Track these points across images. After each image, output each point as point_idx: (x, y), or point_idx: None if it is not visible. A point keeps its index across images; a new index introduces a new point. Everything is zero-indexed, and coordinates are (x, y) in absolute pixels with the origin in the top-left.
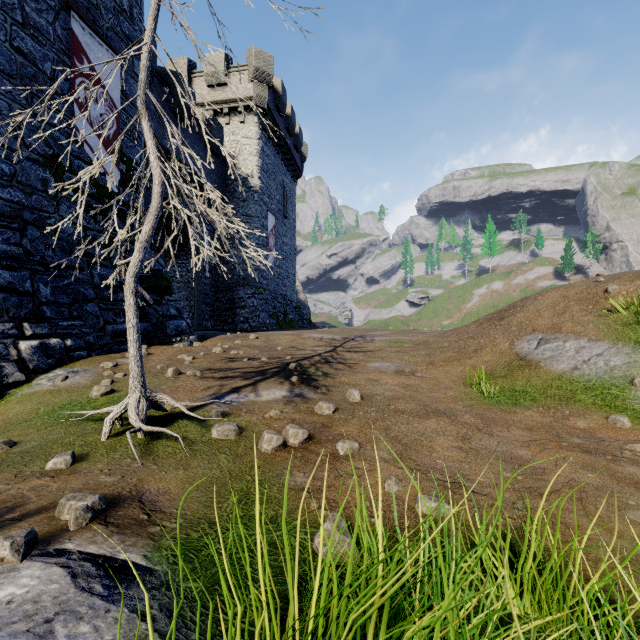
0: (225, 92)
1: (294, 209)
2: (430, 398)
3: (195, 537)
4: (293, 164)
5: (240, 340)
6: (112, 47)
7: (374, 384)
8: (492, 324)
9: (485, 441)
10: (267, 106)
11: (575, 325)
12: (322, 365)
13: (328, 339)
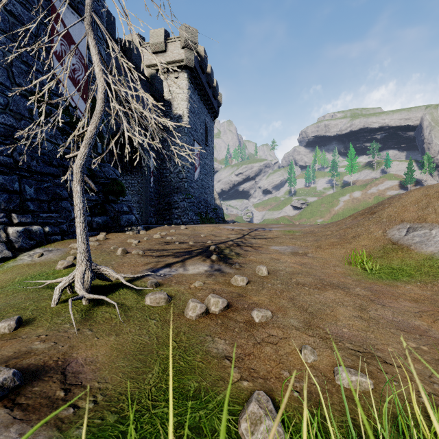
0: (164, 57)
1: (213, 140)
2: (323, 273)
3: (110, 421)
4: (212, 108)
5: (174, 230)
6: (81, 15)
7: (276, 262)
8: (365, 217)
9: (380, 311)
10: (194, 66)
11: (438, 216)
12: (234, 247)
13: (238, 229)
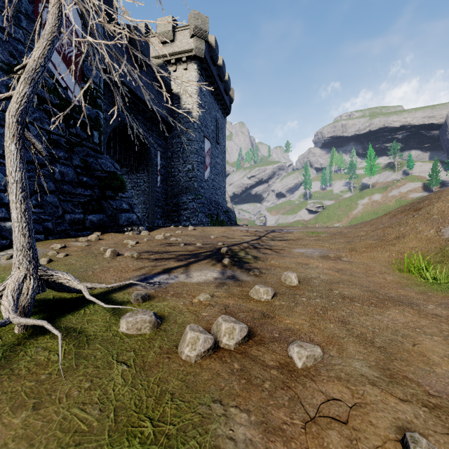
0: (172, 47)
1: (224, 138)
2: (371, 283)
3: None
4: (223, 104)
5: (180, 230)
6: None
7: (305, 267)
8: (408, 214)
9: None
10: (204, 56)
11: None
12: (251, 250)
13: (253, 231)
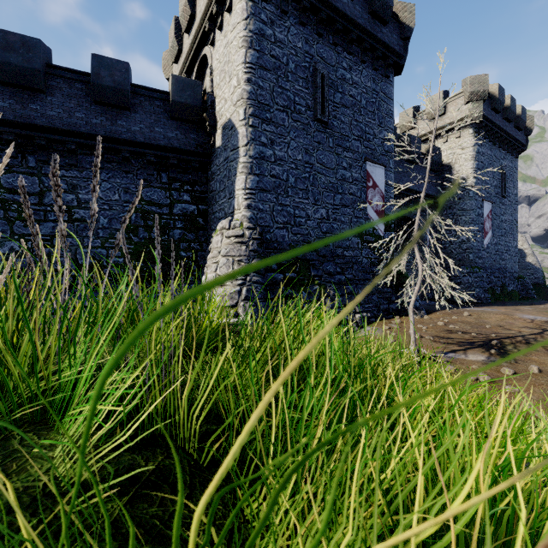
0: (442, 120)
1: (516, 184)
2: None
3: None
4: (514, 144)
5: (456, 316)
6: (381, 164)
7: None
8: None
9: None
10: (482, 116)
11: None
12: (520, 345)
13: (540, 321)
